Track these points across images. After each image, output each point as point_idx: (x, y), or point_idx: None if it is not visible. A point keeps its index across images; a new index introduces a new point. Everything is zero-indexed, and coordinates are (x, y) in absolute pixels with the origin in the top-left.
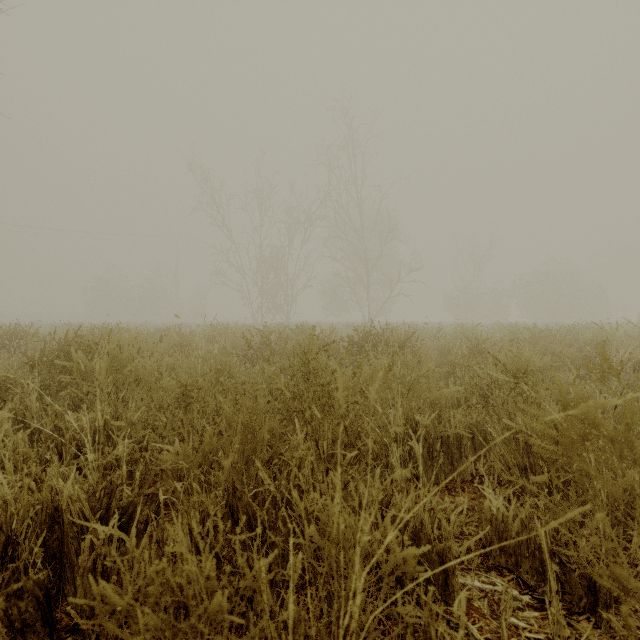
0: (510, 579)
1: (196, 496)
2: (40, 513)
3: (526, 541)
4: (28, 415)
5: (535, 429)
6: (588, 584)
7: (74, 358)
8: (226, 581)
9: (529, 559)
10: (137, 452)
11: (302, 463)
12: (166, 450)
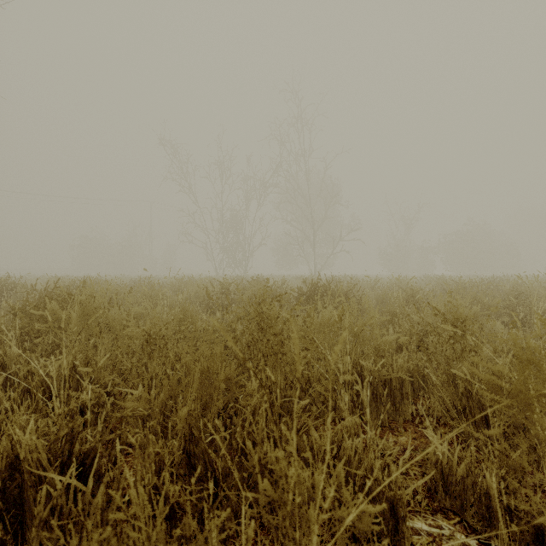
0: (456, 522)
1: (151, 447)
2: (0, 462)
3: (471, 486)
4: (7, 360)
5: (483, 380)
6: (536, 532)
7: (48, 308)
8: (176, 545)
9: (475, 503)
10: (103, 396)
11: (256, 409)
12: (131, 393)
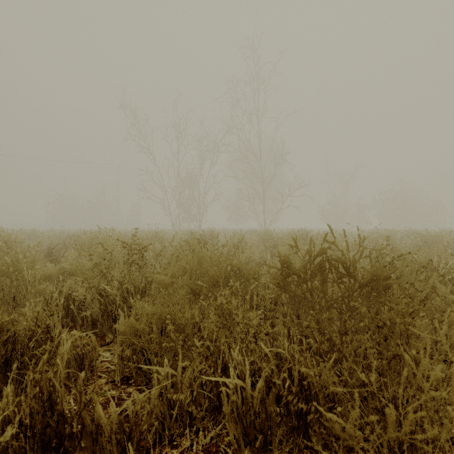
0: None
1: None
2: None
3: None
4: None
5: None
6: None
7: None
8: None
9: None
10: None
11: None
12: None
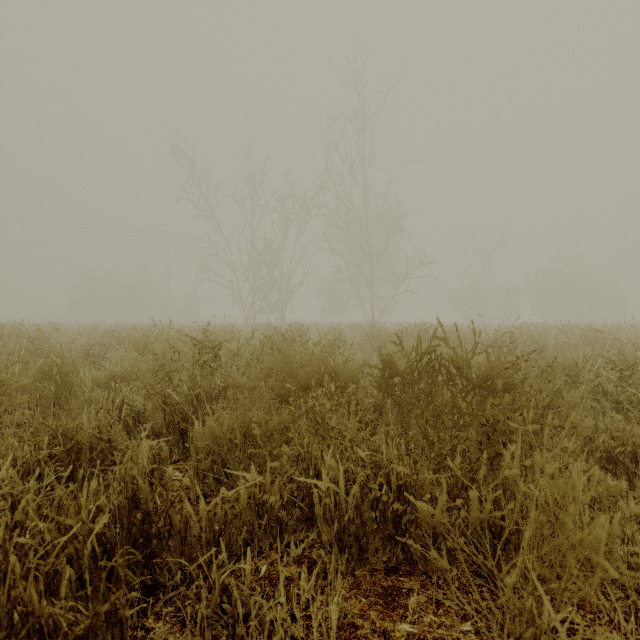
0: None
1: None
2: None
3: None
4: None
5: None
6: None
7: None
8: None
9: None
10: None
11: None
12: None
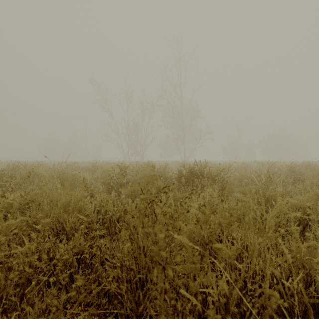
0: None
1: None
2: None
3: None
4: None
5: None
6: None
7: None
8: None
9: None
10: None
11: None
12: None
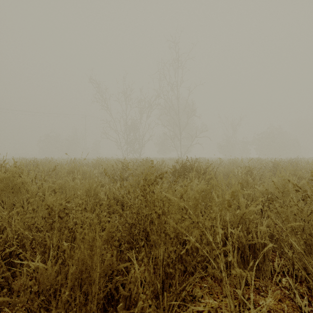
0: None
1: None
2: None
3: None
4: None
5: None
6: None
7: None
8: None
9: None
10: (3, 266)
11: (139, 299)
12: (32, 261)
